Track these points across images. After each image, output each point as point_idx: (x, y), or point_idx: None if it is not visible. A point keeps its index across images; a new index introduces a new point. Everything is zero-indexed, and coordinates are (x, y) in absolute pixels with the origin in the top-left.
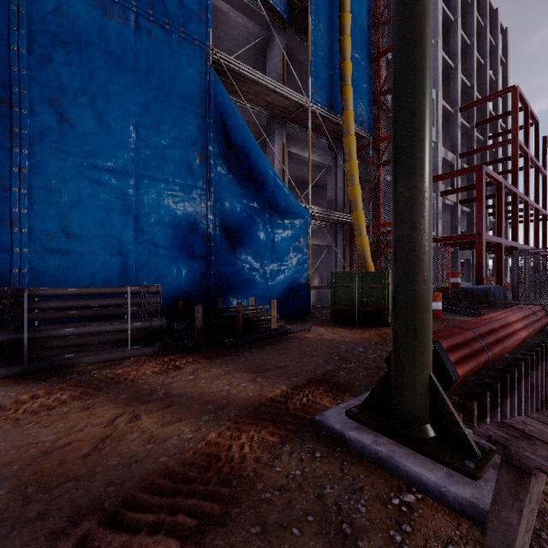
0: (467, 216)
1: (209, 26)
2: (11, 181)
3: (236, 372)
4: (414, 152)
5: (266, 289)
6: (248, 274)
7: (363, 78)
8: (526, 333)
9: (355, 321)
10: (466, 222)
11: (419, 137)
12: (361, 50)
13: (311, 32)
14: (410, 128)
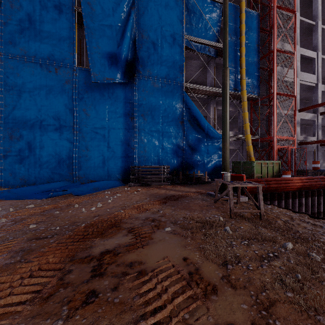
0: None
1: (183, 77)
2: (134, 138)
3: (191, 188)
4: (224, 138)
5: (205, 168)
6: (198, 162)
7: (254, 70)
8: (301, 184)
9: None
10: None
11: (225, 135)
12: (253, 58)
13: None
14: (223, 133)
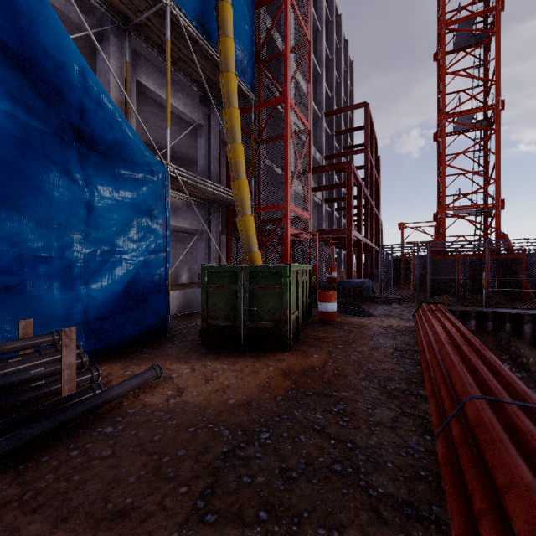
0: (329, 215)
1: None
2: None
3: None
4: None
5: (72, 299)
6: (18, 269)
7: (244, 15)
8: None
9: (241, 344)
10: (325, 221)
11: None
12: None
13: None
14: None
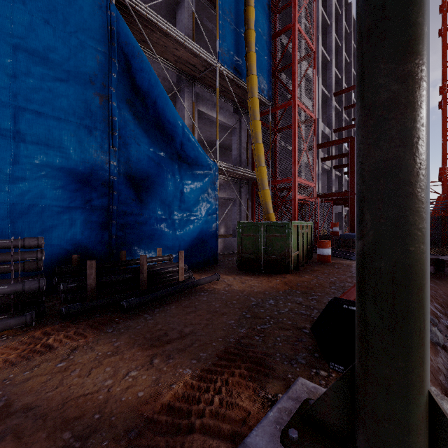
0: (338, 178)
1: None
2: None
3: (128, 350)
4: (409, 15)
5: (175, 239)
6: (156, 224)
7: (264, 50)
8: None
9: (261, 268)
10: (336, 183)
11: None
12: (263, 25)
13: None
14: None
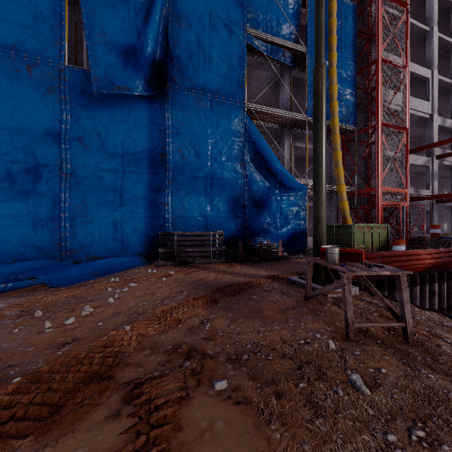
0: None
1: (245, 93)
2: (165, 187)
3: (259, 269)
4: (318, 185)
5: (277, 235)
6: (267, 226)
7: (349, 89)
8: (431, 261)
9: None
10: None
11: (319, 180)
12: (347, 70)
13: (307, 72)
14: (316, 176)
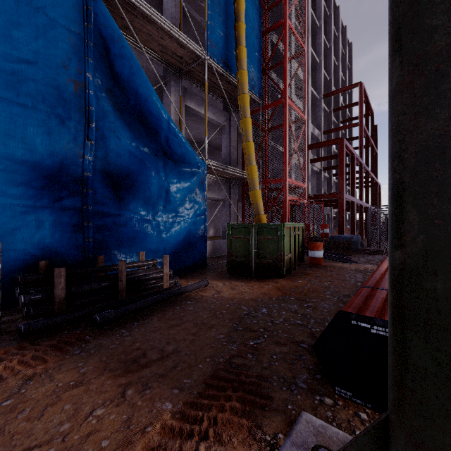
0: (327, 180)
1: None
2: None
3: (97, 377)
4: None
5: (160, 242)
6: (138, 226)
7: (254, 46)
8: None
9: (252, 273)
10: (325, 185)
11: None
12: (253, 19)
13: None
14: None
